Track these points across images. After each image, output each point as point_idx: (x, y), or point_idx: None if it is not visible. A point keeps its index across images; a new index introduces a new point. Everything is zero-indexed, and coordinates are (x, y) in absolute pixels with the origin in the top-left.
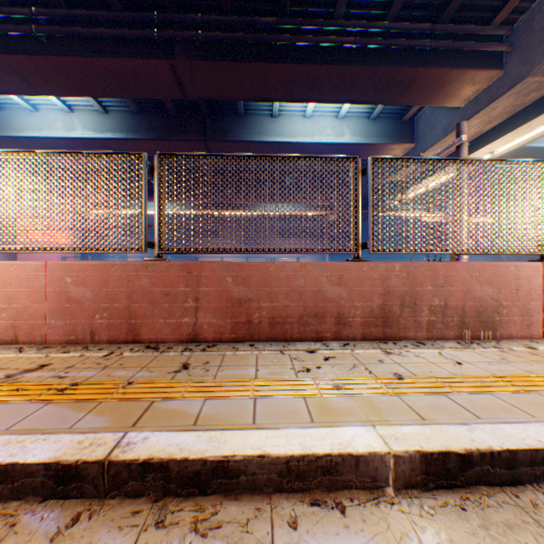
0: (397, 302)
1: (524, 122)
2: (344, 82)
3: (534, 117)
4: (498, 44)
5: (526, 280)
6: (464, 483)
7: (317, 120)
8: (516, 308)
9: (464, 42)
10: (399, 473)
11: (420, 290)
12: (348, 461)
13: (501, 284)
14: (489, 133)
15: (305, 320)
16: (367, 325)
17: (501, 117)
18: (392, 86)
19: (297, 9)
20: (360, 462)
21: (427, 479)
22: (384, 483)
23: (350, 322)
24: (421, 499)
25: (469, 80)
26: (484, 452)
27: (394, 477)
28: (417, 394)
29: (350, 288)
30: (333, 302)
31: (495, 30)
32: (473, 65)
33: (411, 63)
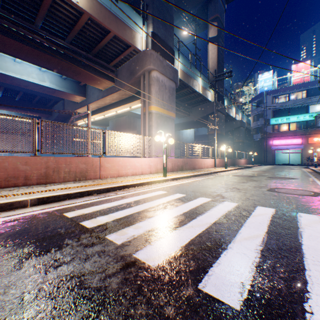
0: (52, 170)
1: (123, 105)
2: (43, 59)
3: (126, 104)
4: (113, 73)
5: (96, 162)
6: (49, 202)
7: (26, 66)
8: (93, 170)
9: (101, 67)
10: (32, 203)
11: (61, 166)
12: (18, 202)
13: (89, 163)
14: (114, 104)
15: (9, 179)
16: (40, 179)
17: (117, 100)
18: (71, 71)
19: (8, 6)
20: (21, 202)
21: (40, 203)
22: (28, 205)
23: (32, 179)
24: (37, 206)
25: (104, 82)
26: (53, 196)
27: (31, 204)
28: (46, 192)
29: (32, 166)
30: (24, 171)
31: (112, 67)
32: (105, 77)
33: (79, 66)
